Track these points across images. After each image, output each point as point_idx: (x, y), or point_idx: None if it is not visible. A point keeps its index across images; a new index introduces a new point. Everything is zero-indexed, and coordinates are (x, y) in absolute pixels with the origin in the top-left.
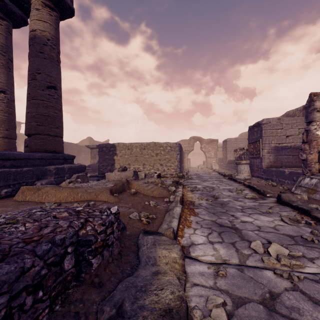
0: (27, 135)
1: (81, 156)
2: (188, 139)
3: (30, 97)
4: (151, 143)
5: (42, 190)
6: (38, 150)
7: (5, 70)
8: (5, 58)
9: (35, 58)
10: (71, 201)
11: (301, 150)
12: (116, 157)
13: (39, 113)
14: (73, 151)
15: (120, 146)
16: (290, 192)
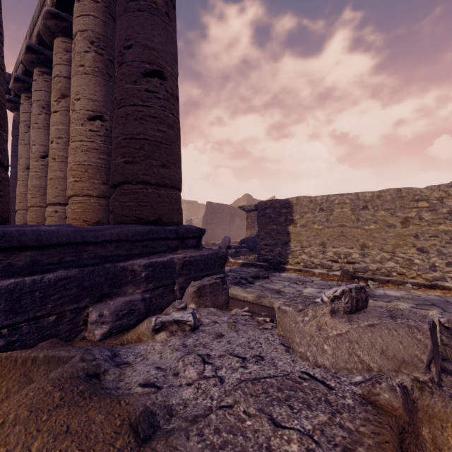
0: (113, 187)
1: (235, 223)
2: (450, 183)
3: (116, 104)
4: (385, 191)
5: None
6: (126, 219)
7: (103, 80)
8: (102, 58)
9: (123, 17)
10: None
11: None
12: (293, 228)
13: (128, 135)
14: (224, 215)
15: (302, 204)
16: None
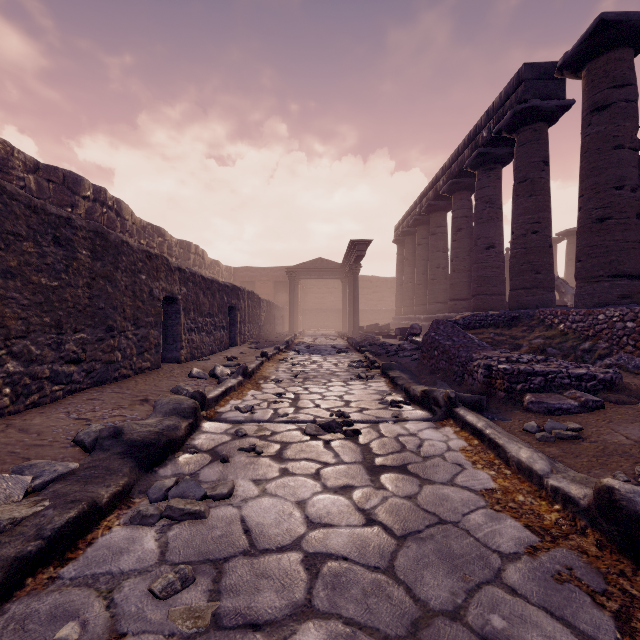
0: None
1: None
2: None
3: None
4: None
5: None
6: None
7: None
8: None
9: None
10: None
11: None
12: None
13: None
14: None
15: None
16: None
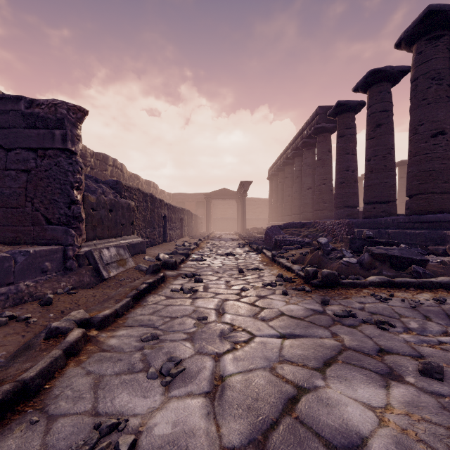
0: None
1: None
2: None
3: None
4: None
5: None
6: None
7: None
8: None
9: None
10: None
11: (78, 202)
12: None
13: None
14: None
15: None
16: (90, 286)
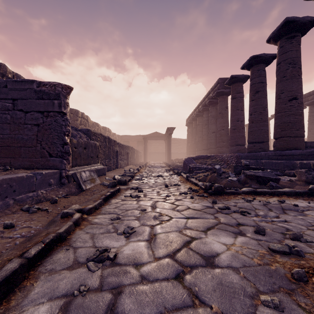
0: None
1: None
2: None
3: None
4: None
5: None
6: None
7: None
8: None
9: None
10: None
11: (68, 143)
12: None
13: None
14: None
15: None
16: (76, 194)
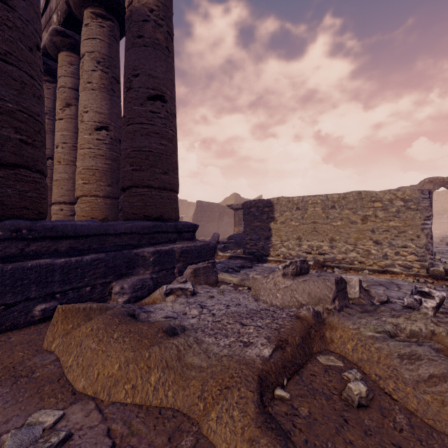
0: (122, 190)
1: (223, 221)
2: (417, 185)
3: (125, 122)
4: (349, 194)
5: (77, 332)
6: (134, 216)
7: (108, 95)
8: (107, 76)
9: (131, 50)
10: (124, 404)
11: None
12: (274, 225)
13: (136, 147)
14: (213, 213)
15: (282, 204)
16: None
